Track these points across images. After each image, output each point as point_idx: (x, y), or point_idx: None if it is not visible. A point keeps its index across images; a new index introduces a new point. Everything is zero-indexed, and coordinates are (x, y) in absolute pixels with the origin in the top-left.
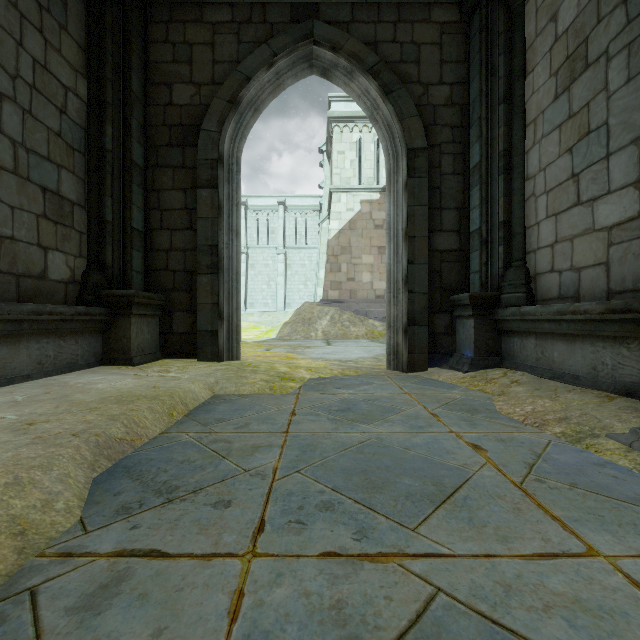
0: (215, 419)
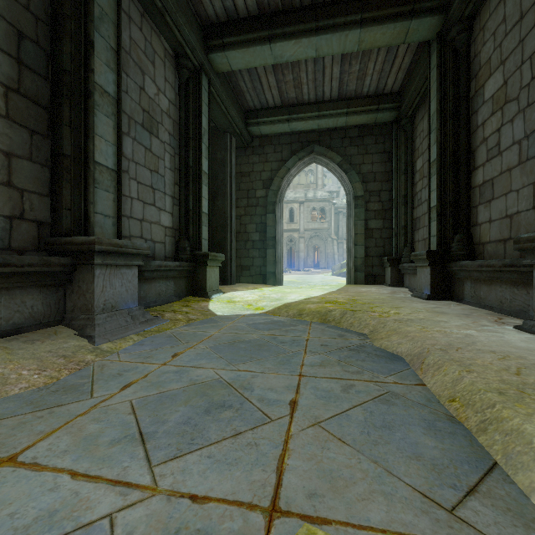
0: (394, 402)
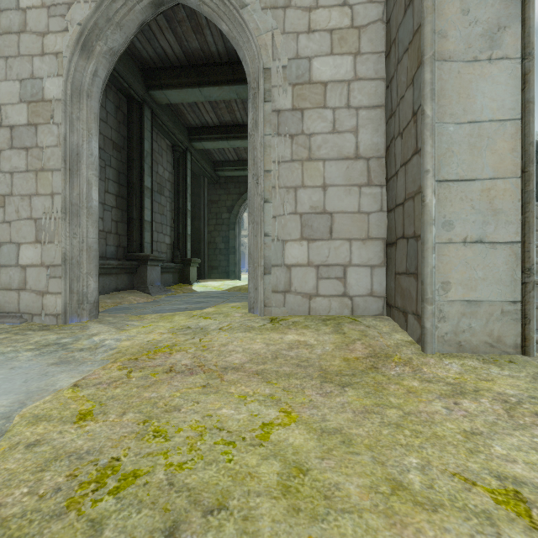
0: None
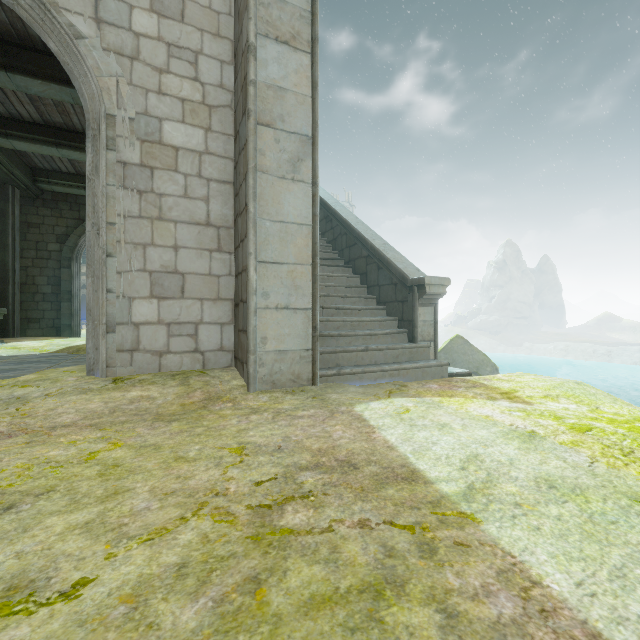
0: None
